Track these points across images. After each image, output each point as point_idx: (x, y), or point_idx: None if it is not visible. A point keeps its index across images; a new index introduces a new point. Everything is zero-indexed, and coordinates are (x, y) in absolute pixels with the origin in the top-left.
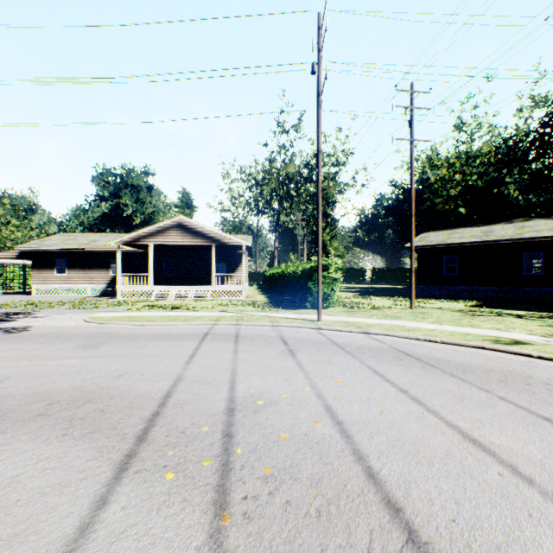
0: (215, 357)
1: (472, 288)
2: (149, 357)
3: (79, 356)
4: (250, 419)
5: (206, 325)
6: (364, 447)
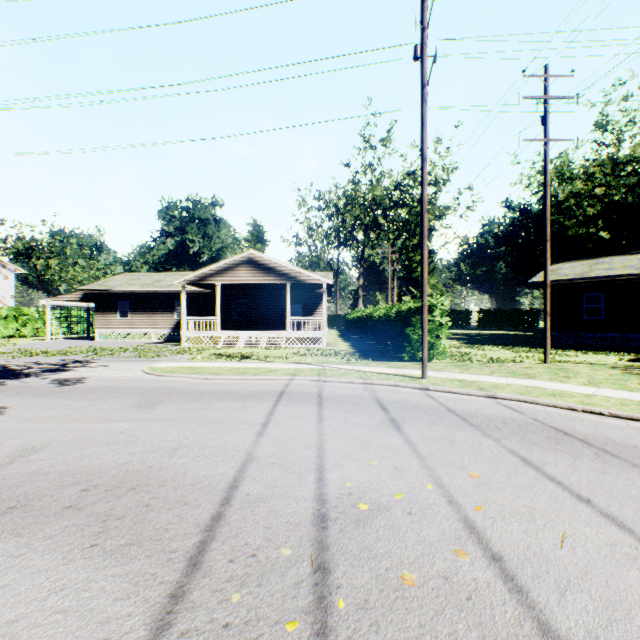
0: (294, 426)
1: (626, 335)
2: (212, 423)
3: (130, 418)
4: (351, 538)
5: (280, 380)
6: (555, 617)
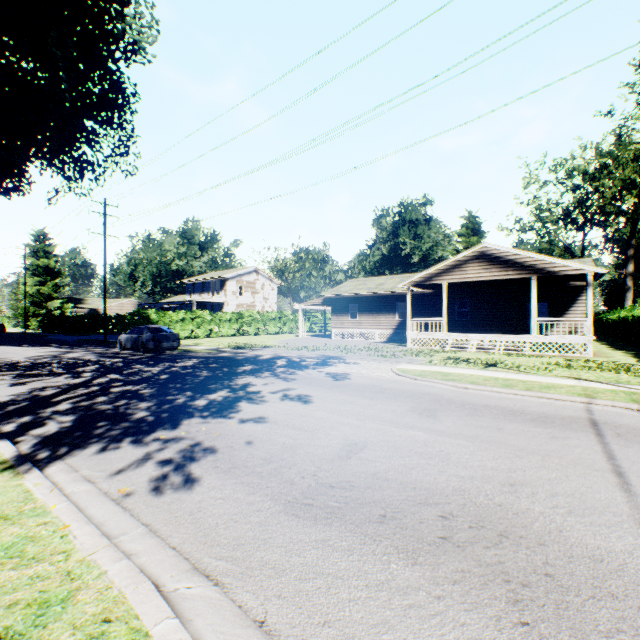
0: None
1: None
2: (527, 454)
3: (421, 427)
4: None
5: (570, 402)
6: None
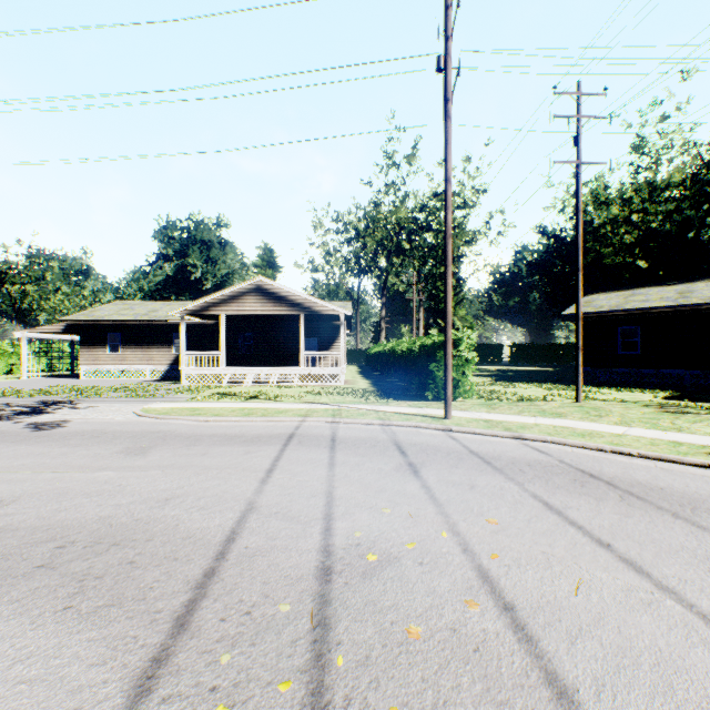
0: (303, 473)
1: (662, 371)
2: (210, 470)
3: (117, 466)
4: (356, 591)
5: (291, 422)
6: (563, 666)
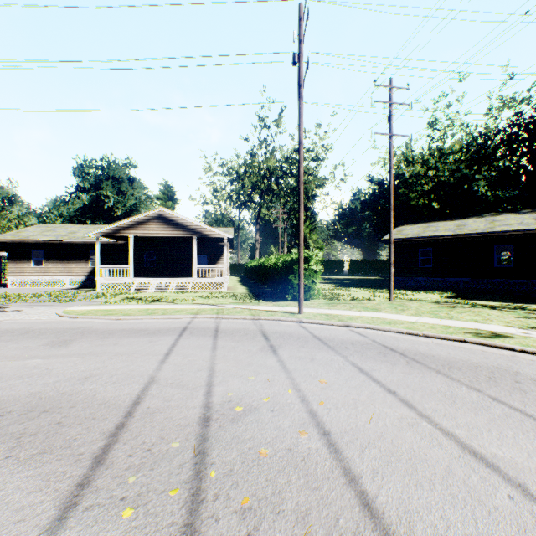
0: (192, 355)
1: (446, 279)
2: (121, 355)
3: (44, 355)
4: (227, 431)
5: (185, 318)
6: (355, 464)
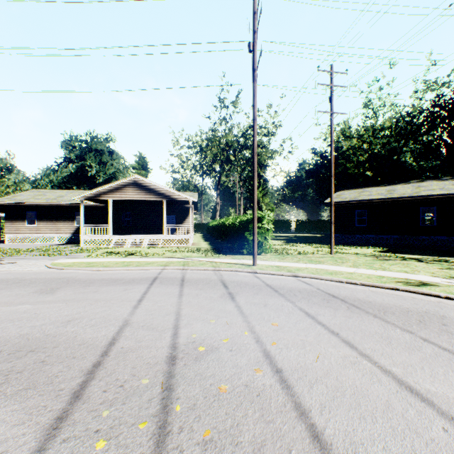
0: (161, 301)
1: (378, 236)
2: (99, 301)
3: (33, 301)
4: (191, 368)
5: (155, 270)
6: (305, 399)
